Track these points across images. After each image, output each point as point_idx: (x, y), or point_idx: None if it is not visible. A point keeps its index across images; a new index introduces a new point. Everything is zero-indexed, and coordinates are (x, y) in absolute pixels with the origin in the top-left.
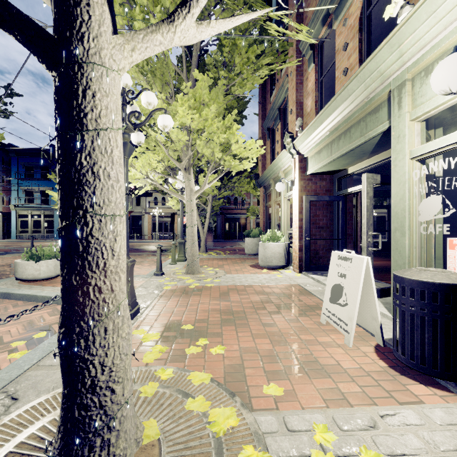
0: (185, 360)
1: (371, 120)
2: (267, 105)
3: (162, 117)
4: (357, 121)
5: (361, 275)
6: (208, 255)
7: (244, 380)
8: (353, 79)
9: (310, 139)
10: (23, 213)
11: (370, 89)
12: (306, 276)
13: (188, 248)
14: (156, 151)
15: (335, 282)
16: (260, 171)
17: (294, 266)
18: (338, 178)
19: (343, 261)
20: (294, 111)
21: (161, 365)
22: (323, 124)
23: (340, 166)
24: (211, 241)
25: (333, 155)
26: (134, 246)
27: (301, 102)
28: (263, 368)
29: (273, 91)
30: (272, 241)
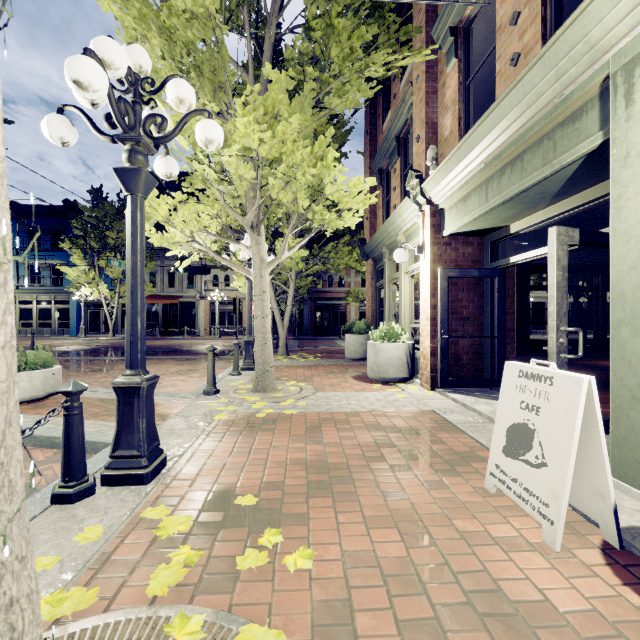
0: (233, 586)
1: (565, 135)
2: (378, 136)
3: (203, 124)
4: (536, 140)
5: (578, 411)
6: (290, 360)
7: None
8: (535, 64)
9: (450, 178)
10: (26, 299)
11: (567, 79)
12: (443, 396)
13: (256, 351)
14: (209, 201)
15: (516, 419)
16: (368, 234)
17: (422, 379)
18: (493, 241)
19: (531, 381)
20: (423, 136)
21: (183, 599)
22: (475, 151)
23: (499, 220)
24: (295, 339)
25: (491, 201)
26: (183, 346)
27: (434, 122)
28: (392, 609)
29: (386, 115)
30: (387, 340)
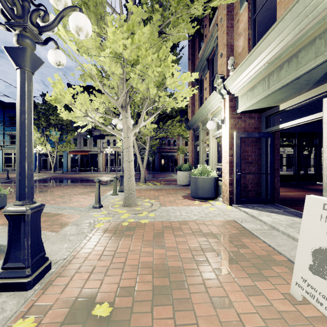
0: None
1: None
2: (195, 61)
3: (74, 14)
4: (309, 41)
5: None
6: (147, 185)
7: None
8: None
9: (243, 76)
10: (8, 152)
11: None
12: (237, 209)
13: (125, 182)
14: (99, 94)
15: (323, 244)
16: (190, 115)
17: (224, 198)
18: (267, 116)
19: None
20: (225, 53)
21: None
22: (262, 55)
23: (274, 101)
24: (150, 173)
25: (272, 87)
26: (90, 177)
27: (232, 45)
28: None
29: (200, 48)
30: (202, 175)
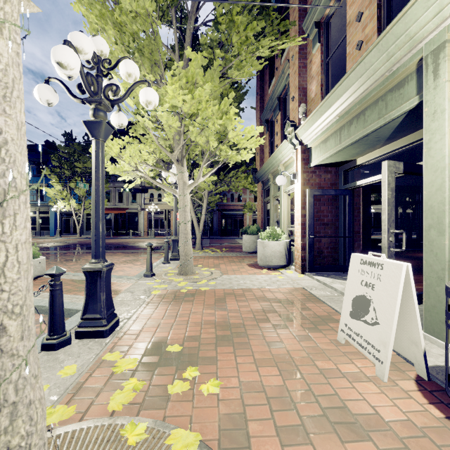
0: (166, 404)
1: (393, 98)
2: (265, 96)
3: (144, 91)
4: (374, 101)
5: (399, 287)
6: (204, 253)
7: (247, 442)
8: (373, 49)
9: (315, 127)
10: None
11: (394, 59)
12: (310, 278)
13: (180, 246)
14: (148, 142)
15: (358, 292)
16: (258, 165)
17: (296, 266)
18: (345, 170)
19: (368, 267)
20: (296, 97)
21: (132, 413)
22: (332, 108)
23: (349, 156)
24: (208, 238)
25: (343, 142)
26: (129, 243)
27: (304, 87)
28: (273, 419)
29: (271, 81)
30: (272, 239)
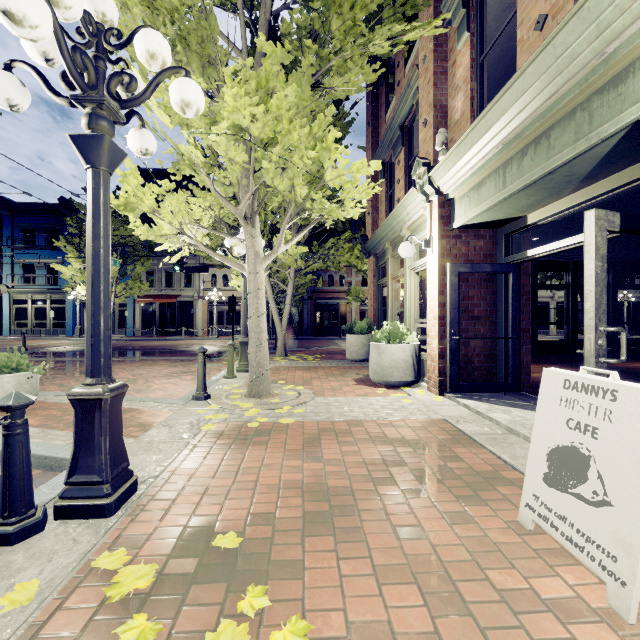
0: None
1: (604, 103)
2: (380, 127)
3: (178, 82)
4: (566, 112)
5: None
6: (289, 361)
7: None
8: (571, 18)
9: (462, 164)
10: (21, 298)
11: (611, 33)
12: (453, 402)
13: (251, 352)
14: (202, 193)
15: (561, 440)
16: (370, 230)
17: (430, 383)
18: (507, 233)
19: (582, 395)
20: (431, 120)
21: None
22: (492, 130)
23: (516, 210)
24: (295, 339)
25: (510, 186)
26: (179, 347)
27: (443, 105)
28: None
29: (389, 104)
30: (392, 341)
